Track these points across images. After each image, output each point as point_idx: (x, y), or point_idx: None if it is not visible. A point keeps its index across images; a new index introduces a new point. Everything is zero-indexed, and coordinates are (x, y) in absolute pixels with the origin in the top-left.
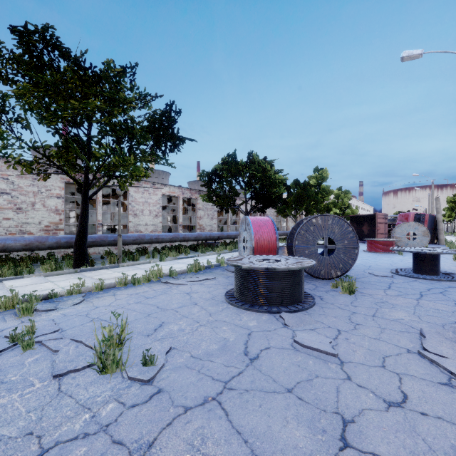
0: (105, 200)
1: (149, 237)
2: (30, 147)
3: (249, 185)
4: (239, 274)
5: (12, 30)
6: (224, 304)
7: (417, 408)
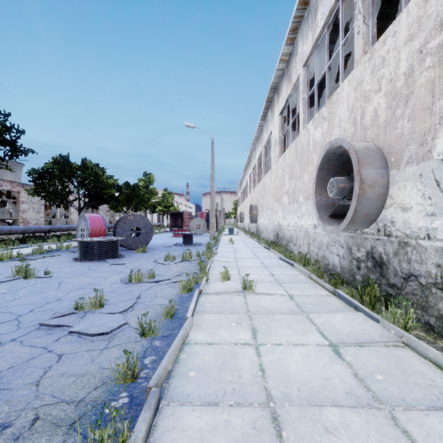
0: None
1: None
2: None
3: (83, 185)
4: (82, 246)
5: None
6: (73, 262)
7: (142, 268)
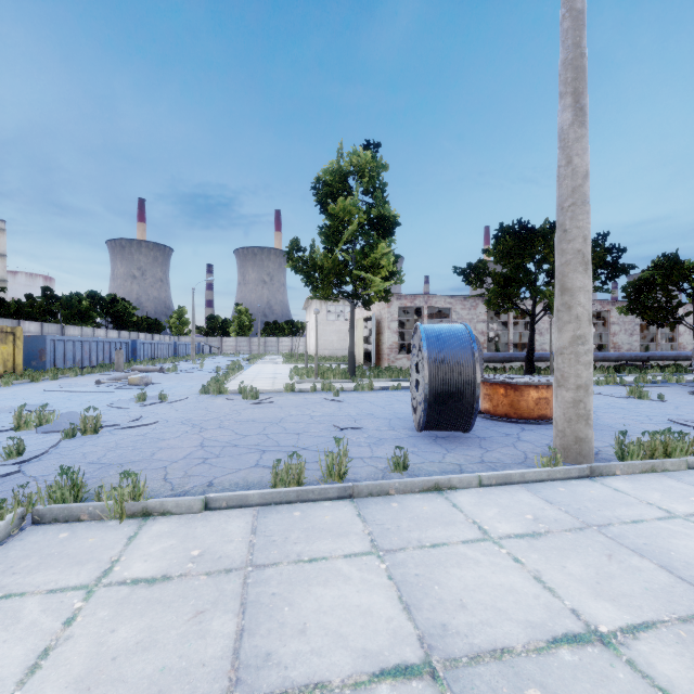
0: (490, 318)
1: None
2: (503, 294)
3: None
4: None
5: (513, 232)
6: (688, 395)
7: None
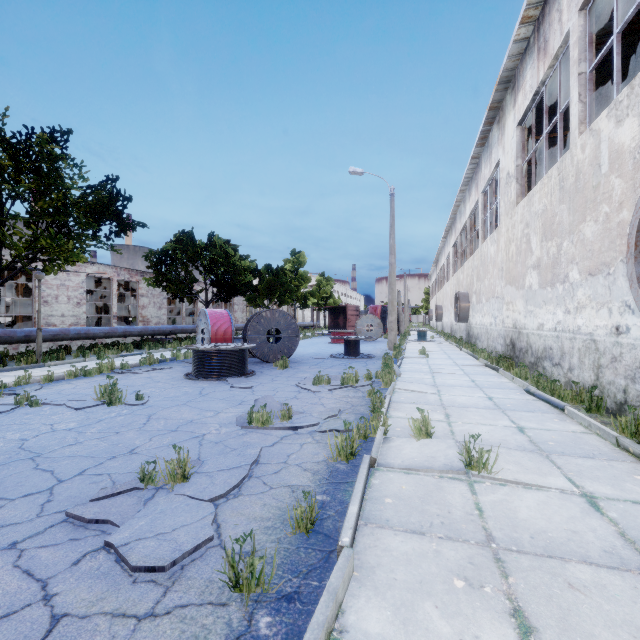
0: None
1: (75, 332)
2: None
3: (210, 271)
4: (196, 356)
5: None
6: (184, 380)
7: (276, 396)
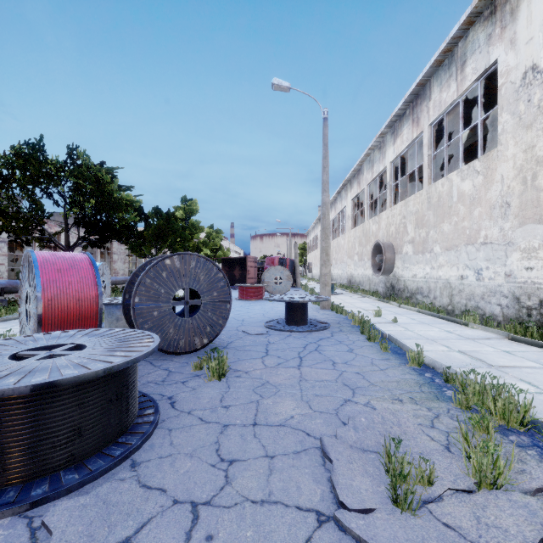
0: None
1: None
2: None
3: (72, 202)
4: None
5: None
6: None
7: None
